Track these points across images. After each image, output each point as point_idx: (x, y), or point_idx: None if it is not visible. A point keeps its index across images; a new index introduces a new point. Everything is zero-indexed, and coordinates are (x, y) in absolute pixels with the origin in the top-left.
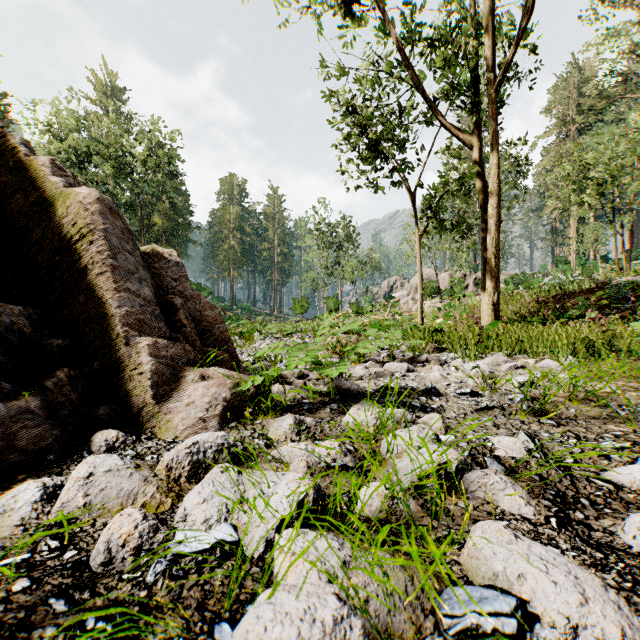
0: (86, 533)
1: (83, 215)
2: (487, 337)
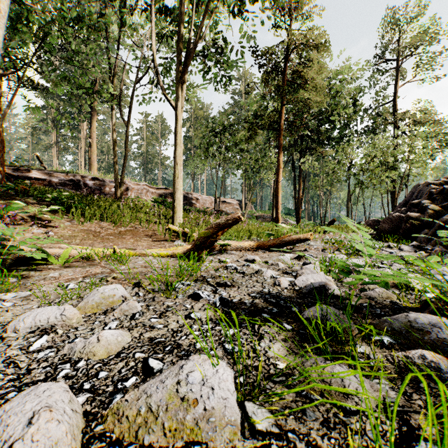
0: None
1: None
2: None
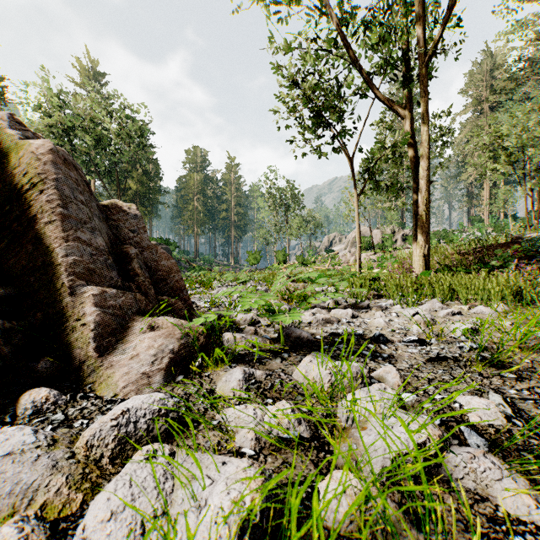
0: None
1: (36, 165)
2: (420, 285)
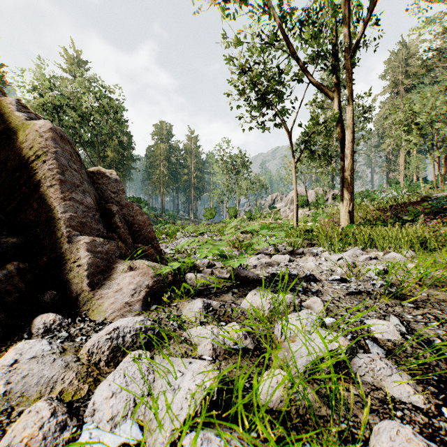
0: (0, 425)
1: (39, 141)
2: (345, 235)
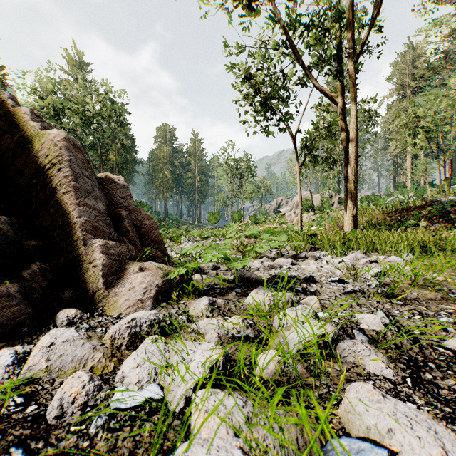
0: (46, 391)
1: (53, 149)
2: (348, 240)
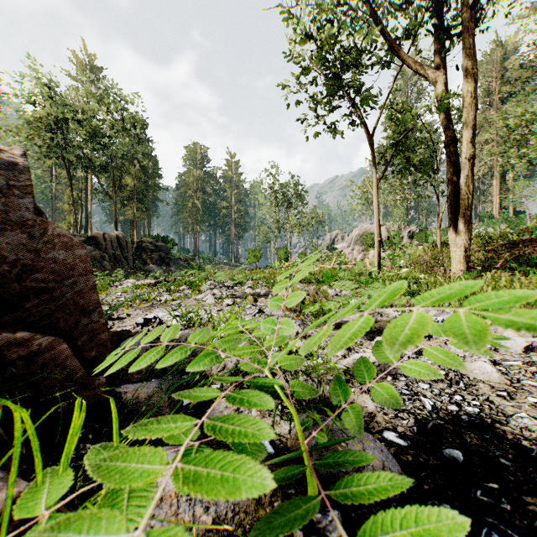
0: None
1: None
2: None
